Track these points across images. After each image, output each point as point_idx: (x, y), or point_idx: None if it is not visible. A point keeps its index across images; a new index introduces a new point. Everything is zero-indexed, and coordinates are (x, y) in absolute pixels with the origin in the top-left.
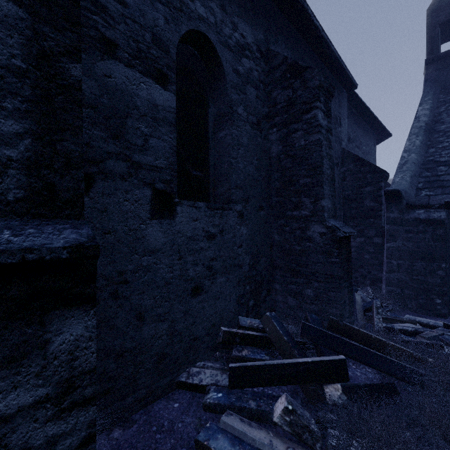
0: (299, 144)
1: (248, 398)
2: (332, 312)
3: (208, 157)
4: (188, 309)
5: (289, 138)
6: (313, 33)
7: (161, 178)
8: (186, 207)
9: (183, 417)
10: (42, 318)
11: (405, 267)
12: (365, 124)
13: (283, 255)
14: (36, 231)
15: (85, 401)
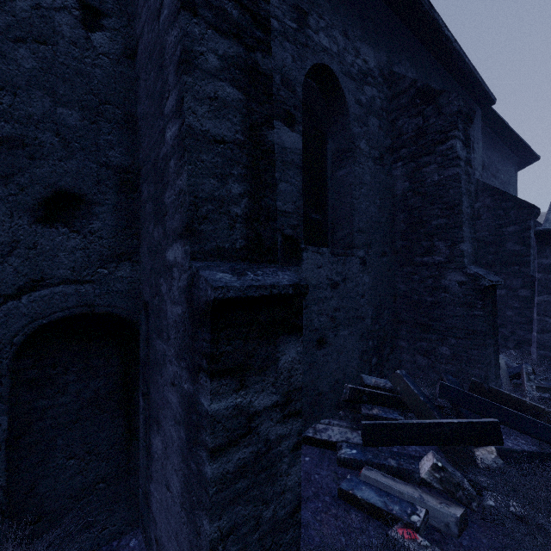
0: (432, 180)
1: (386, 456)
2: (475, 373)
3: (326, 198)
4: (313, 362)
5: (418, 173)
6: (443, 45)
7: (289, 223)
8: (311, 253)
9: (317, 470)
10: (275, 341)
11: None
12: (504, 145)
13: (411, 308)
14: (263, 273)
15: (296, 413)
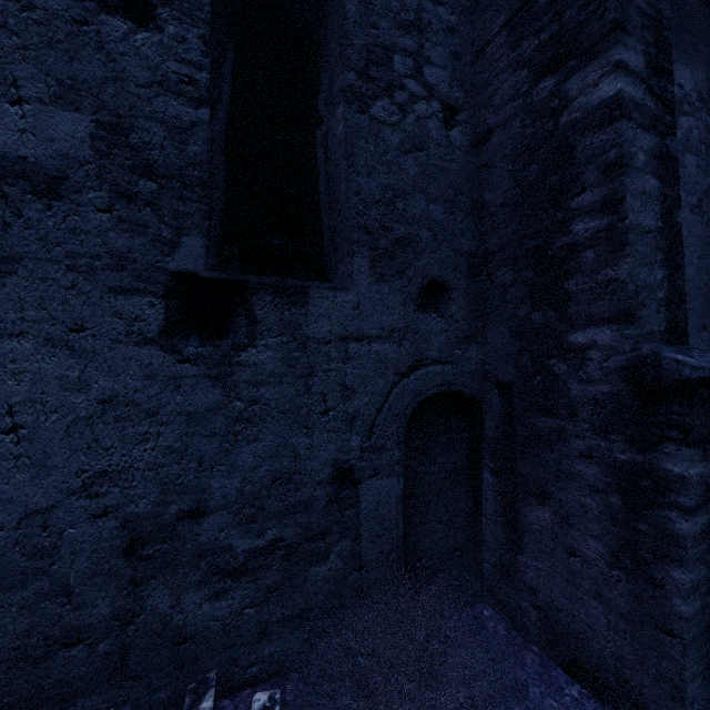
0: None
1: None
2: None
3: None
4: None
5: None
6: None
7: None
8: None
9: None
10: None
11: None
12: None
13: None
14: (698, 354)
15: None
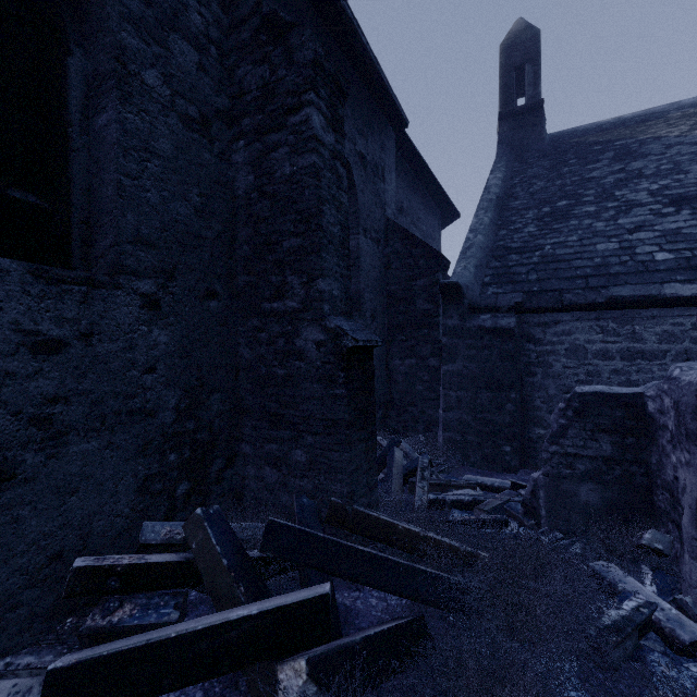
0: (283, 172)
1: None
2: (336, 490)
3: (67, 166)
4: None
5: (265, 160)
6: None
7: None
8: None
9: None
10: None
11: (467, 401)
12: (426, 193)
13: (257, 387)
14: None
15: None
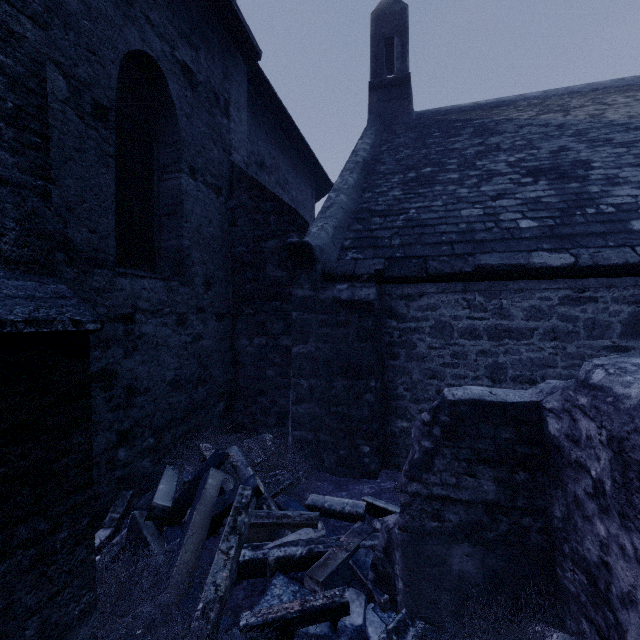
0: None
1: None
2: None
3: None
4: None
5: None
6: None
7: None
8: None
9: None
10: None
11: (320, 391)
12: (297, 156)
13: None
14: None
15: None
